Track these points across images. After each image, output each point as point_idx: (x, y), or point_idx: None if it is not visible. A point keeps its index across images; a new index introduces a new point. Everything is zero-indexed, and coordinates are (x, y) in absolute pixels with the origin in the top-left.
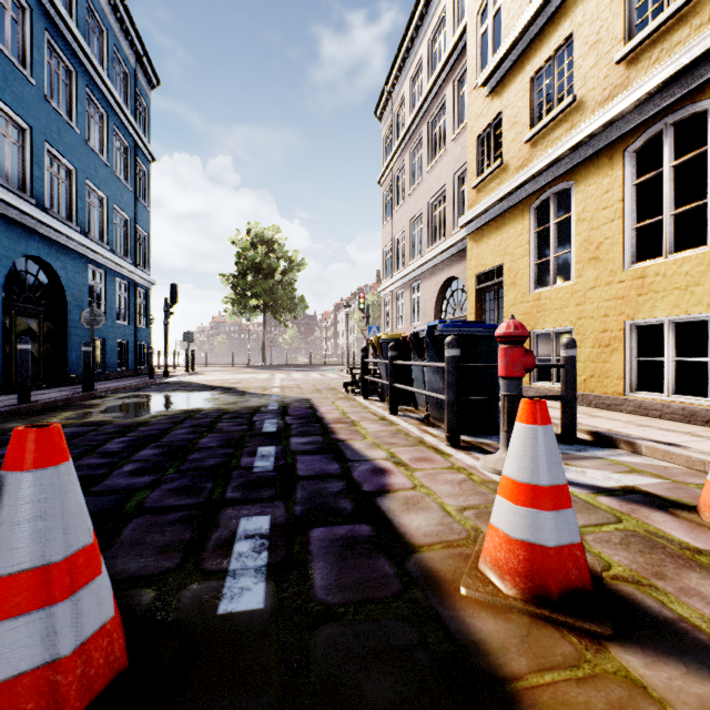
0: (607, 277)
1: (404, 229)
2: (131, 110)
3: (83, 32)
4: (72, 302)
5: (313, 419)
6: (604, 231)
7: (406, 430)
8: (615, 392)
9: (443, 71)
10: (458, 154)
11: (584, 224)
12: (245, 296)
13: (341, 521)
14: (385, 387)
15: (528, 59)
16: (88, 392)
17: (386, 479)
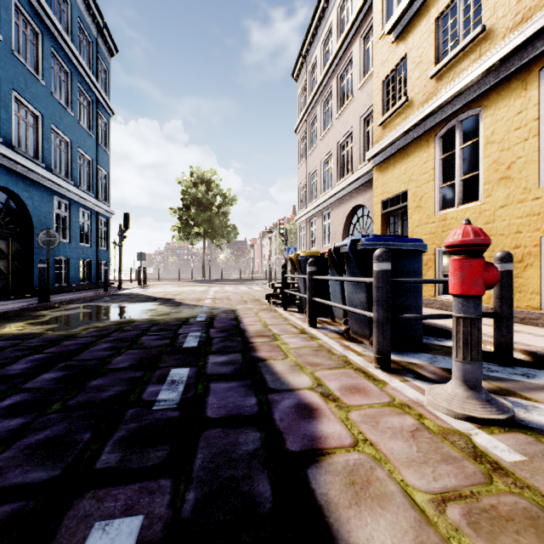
0: (520, 195)
1: (316, 167)
2: (93, 71)
3: (49, 2)
4: (38, 226)
5: (235, 332)
6: (516, 150)
7: (328, 346)
8: (529, 306)
9: (350, 31)
10: (364, 100)
11: (493, 146)
12: (189, 225)
13: (252, 538)
14: (303, 300)
15: (433, 2)
16: (42, 303)
17: (316, 426)
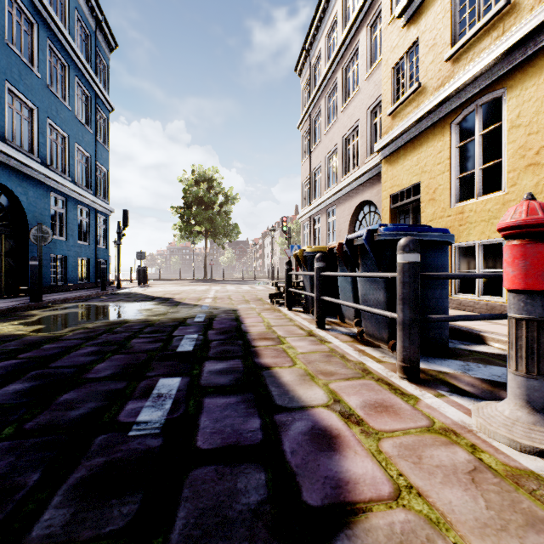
0: None
1: (320, 163)
2: (91, 65)
3: None
4: (33, 223)
5: (236, 334)
6: None
7: (341, 351)
8: None
9: (356, 20)
10: (371, 91)
11: (519, 130)
12: (190, 224)
13: None
14: (309, 299)
15: None
16: (33, 302)
17: (339, 464)
